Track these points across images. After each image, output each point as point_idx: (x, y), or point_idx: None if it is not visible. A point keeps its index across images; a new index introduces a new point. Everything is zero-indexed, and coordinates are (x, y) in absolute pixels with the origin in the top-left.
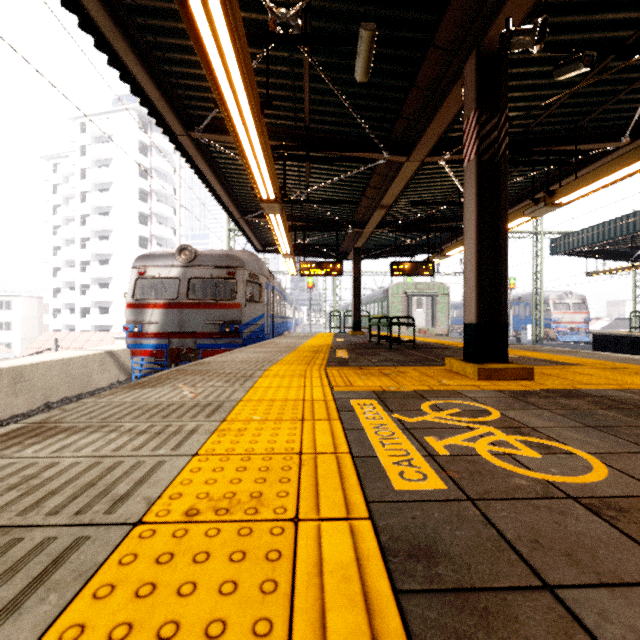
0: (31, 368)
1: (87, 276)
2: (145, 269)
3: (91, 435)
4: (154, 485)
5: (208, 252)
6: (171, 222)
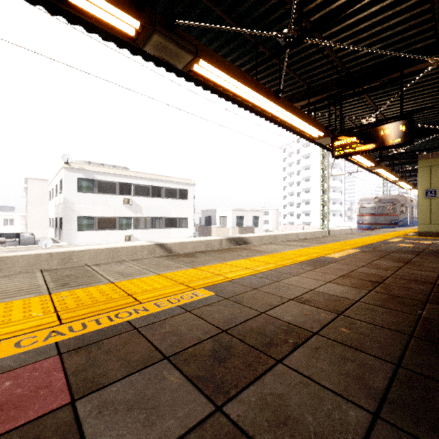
0: (341, 230)
1: (300, 199)
2: (362, 204)
3: (388, 230)
4: (399, 231)
5: (384, 197)
6: (339, 165)
